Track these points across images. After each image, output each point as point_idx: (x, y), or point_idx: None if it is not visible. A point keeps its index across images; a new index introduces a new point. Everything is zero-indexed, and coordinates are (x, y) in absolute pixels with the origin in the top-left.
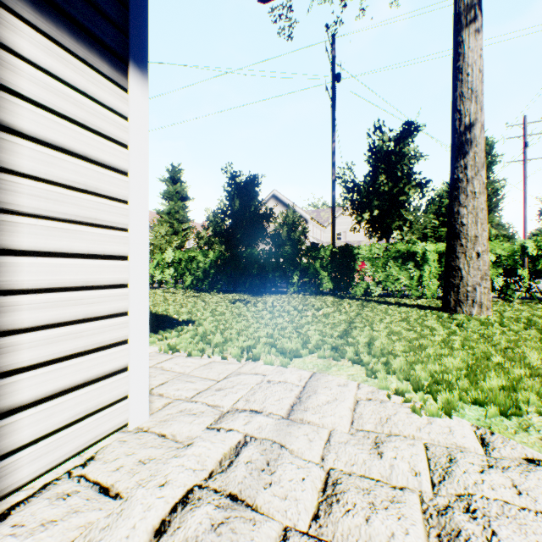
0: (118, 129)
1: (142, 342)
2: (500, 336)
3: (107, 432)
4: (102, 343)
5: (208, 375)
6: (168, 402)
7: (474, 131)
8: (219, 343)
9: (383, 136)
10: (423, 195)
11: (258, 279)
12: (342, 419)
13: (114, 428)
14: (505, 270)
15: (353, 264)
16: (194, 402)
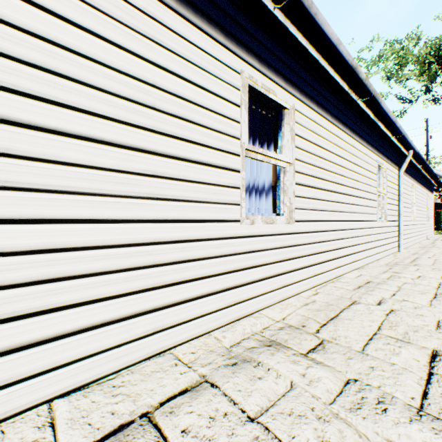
0: None
1: None
2: None
3: None
4: None
5: None
6: None
7: None
8: None
9: None
10: None
11: None
12: None
13: None
14: None
15: (441, 219)
16: None
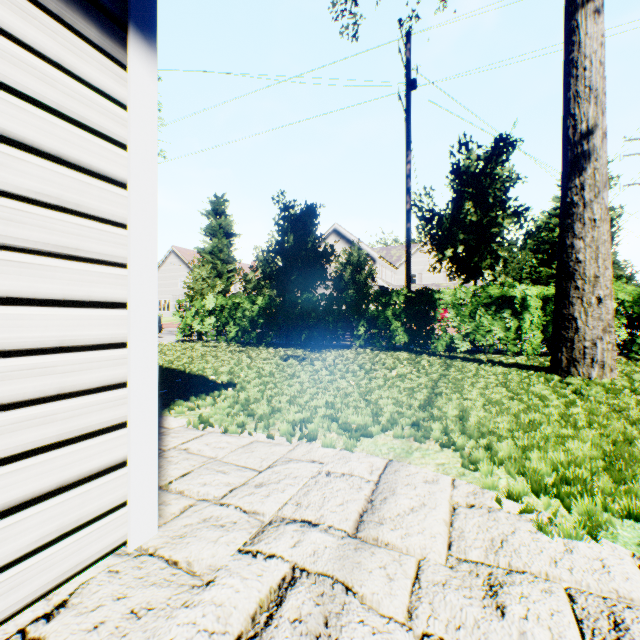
0: (112, 121)
1: (149, 425)
2: (638, 409)
3: (94, 556)
4: (86, 429)
5: (247, 462)
6: (188, 505)
7: (594, 141)
8: (264, 415)
9: (470, 154)
10: (521, 226)
11: (316, 331)
12: (435, 540)
13: (107, 550)
14: (628, 320)
15: (433, 312)
16: (224, 505)
